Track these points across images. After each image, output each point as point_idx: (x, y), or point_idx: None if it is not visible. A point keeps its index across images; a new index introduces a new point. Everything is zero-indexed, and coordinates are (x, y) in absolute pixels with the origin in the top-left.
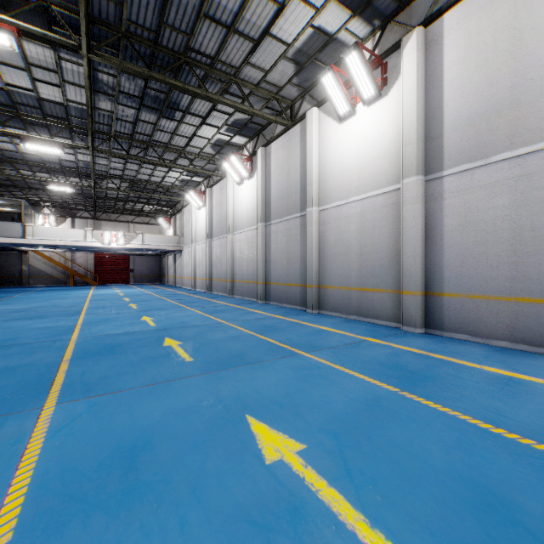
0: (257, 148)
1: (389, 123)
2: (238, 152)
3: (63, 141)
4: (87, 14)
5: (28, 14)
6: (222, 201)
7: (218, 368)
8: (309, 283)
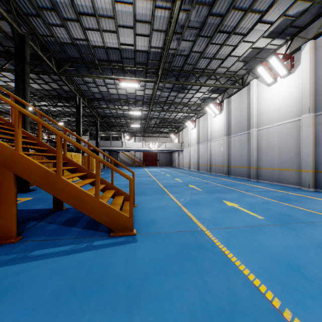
0: (223, 98)
1: (295, 87)
2: (213, 101)
3: (141, 109)
4: (162, 72)
5: (140, 72)
6: (204, 125)
7: (211, 192)
8: (252, 166)
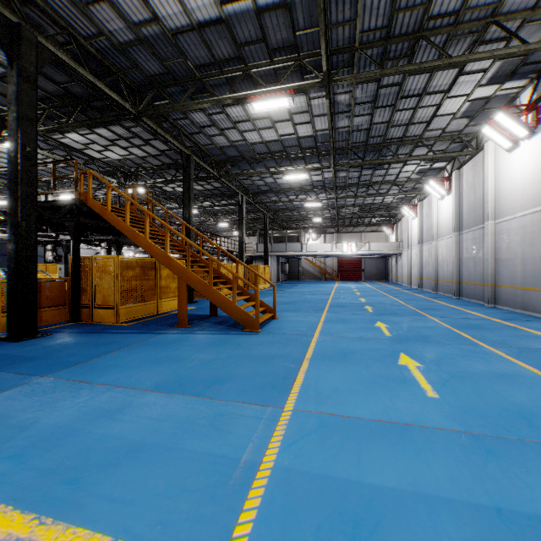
0: (453, 169)
1: (540, 155)
2: (440, 172)
3: (321, 198)
4: (333, 157)
5: (311, 157)
6: (429, 213)
7: (380, 314)
8: (486, 282)
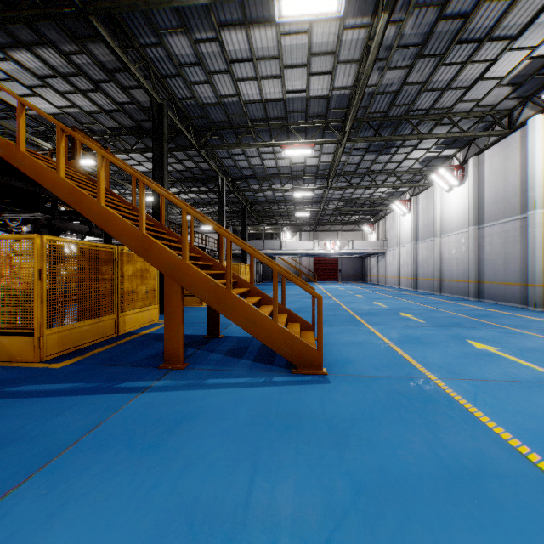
0: (468, 156)
1: None
2: (446, 162)
3: (313, 187)
4: (351, 126)
5: (314, 130)
6: (428, 208)
7: (443, 326)
8: (530, 282)
